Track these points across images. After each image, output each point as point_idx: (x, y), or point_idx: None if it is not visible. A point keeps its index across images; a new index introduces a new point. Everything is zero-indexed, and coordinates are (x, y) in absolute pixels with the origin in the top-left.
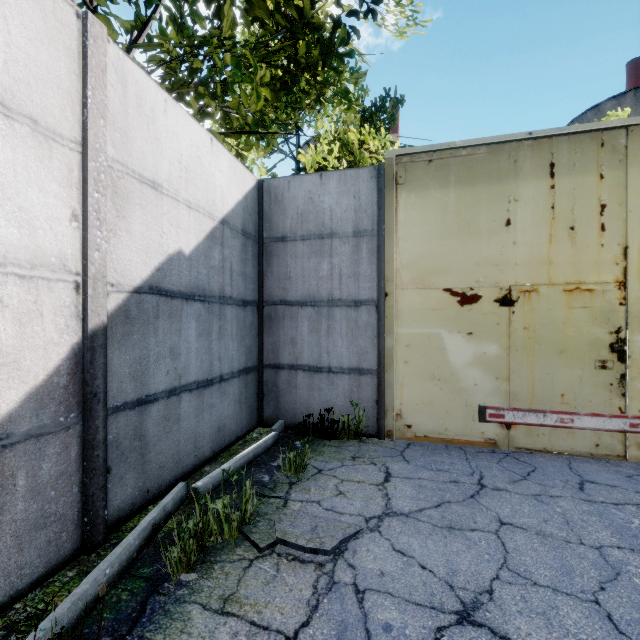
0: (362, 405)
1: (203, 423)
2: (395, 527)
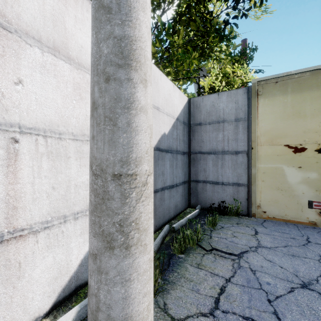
0: (239, 200)
1: (171, 203)
2: (264, 251)
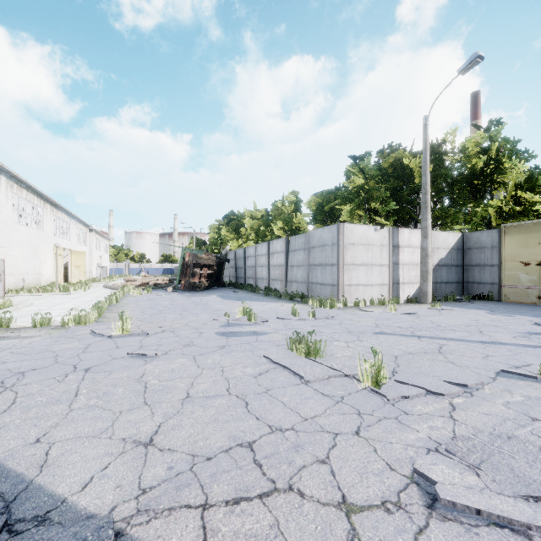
0: (493, 292)
1: (446, 290)
2: (482, 304)
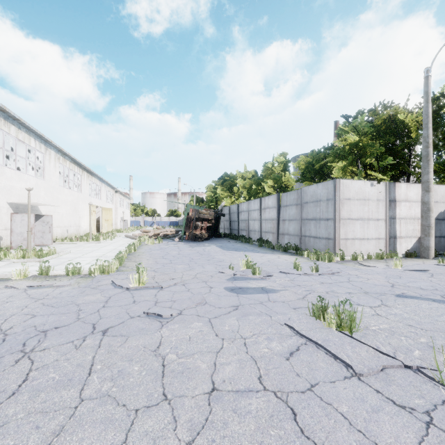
0: None
1: None
2: None
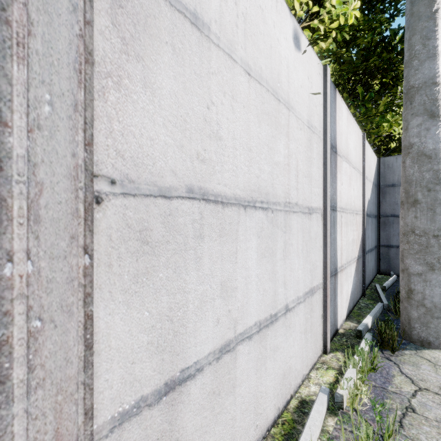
0: None
1: (370, 266)
2: None
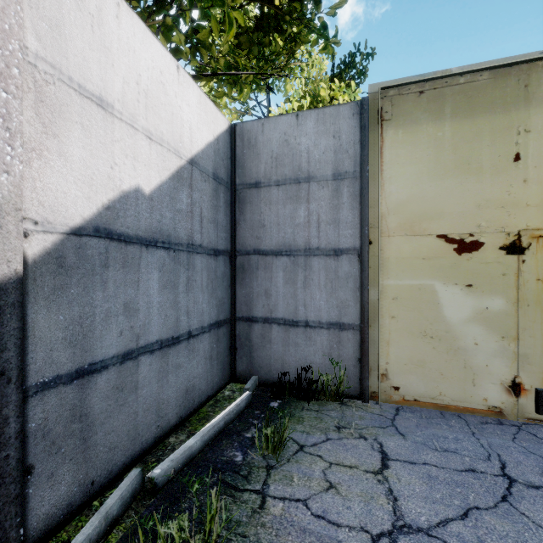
0: (343, 363)
1: (167, 387)
2: None
